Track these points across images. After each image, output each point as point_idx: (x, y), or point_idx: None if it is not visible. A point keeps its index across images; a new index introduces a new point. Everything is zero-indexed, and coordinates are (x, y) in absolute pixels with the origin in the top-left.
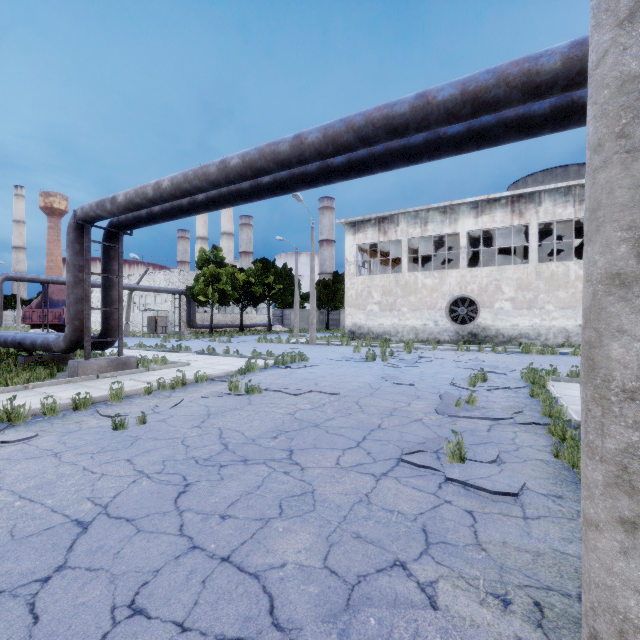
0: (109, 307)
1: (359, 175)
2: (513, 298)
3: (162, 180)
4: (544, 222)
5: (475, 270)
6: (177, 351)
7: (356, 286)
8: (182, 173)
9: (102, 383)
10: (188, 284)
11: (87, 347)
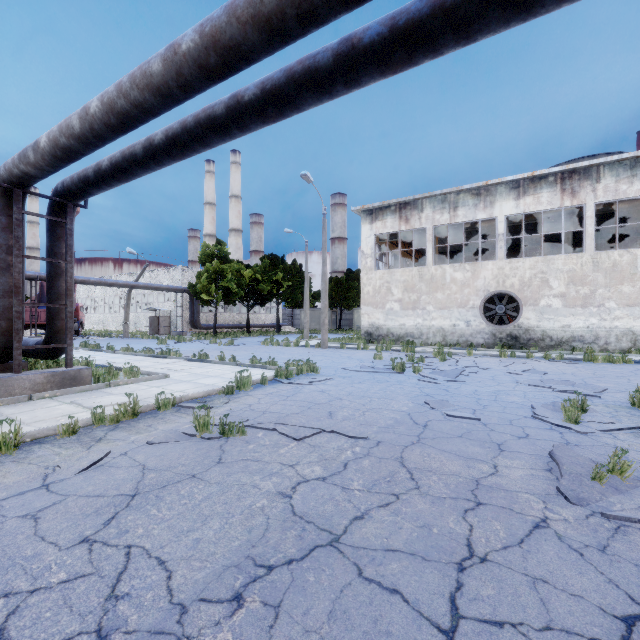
0: (55, 303)
1: (409, 58)
2: (563, 294)
3: (90, 101)
4: (603, 202)
5: (516, 261)
6: (165, 356)
7: (373, 281)
8: (115, 83)
9: (27, 409)
10: (192, 282)
11: (16, 357)
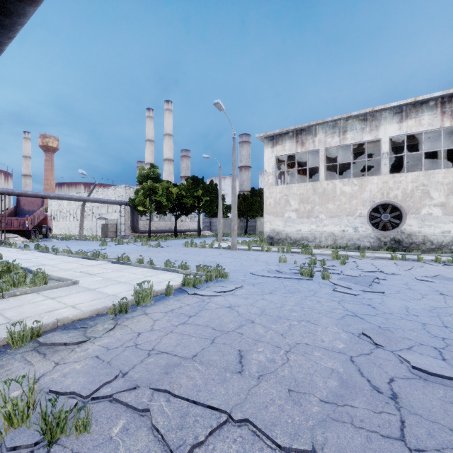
0: None
1: None
2: (443, 203)
3: None
4: None
5: (399, 176)
6: (94, 258)
7: (274, 195)
8: None
9: None
10: (133, 197)
11: None
